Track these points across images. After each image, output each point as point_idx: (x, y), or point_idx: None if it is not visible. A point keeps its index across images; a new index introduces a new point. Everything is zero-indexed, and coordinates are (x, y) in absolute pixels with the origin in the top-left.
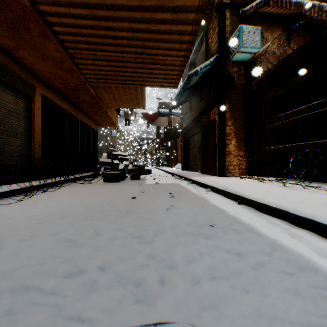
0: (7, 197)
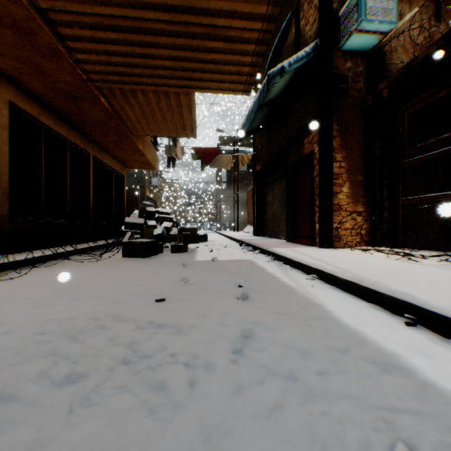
0: None
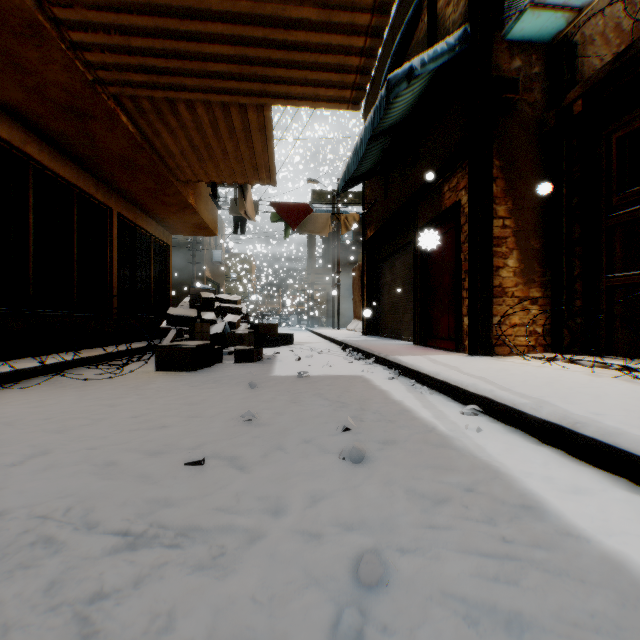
0: None
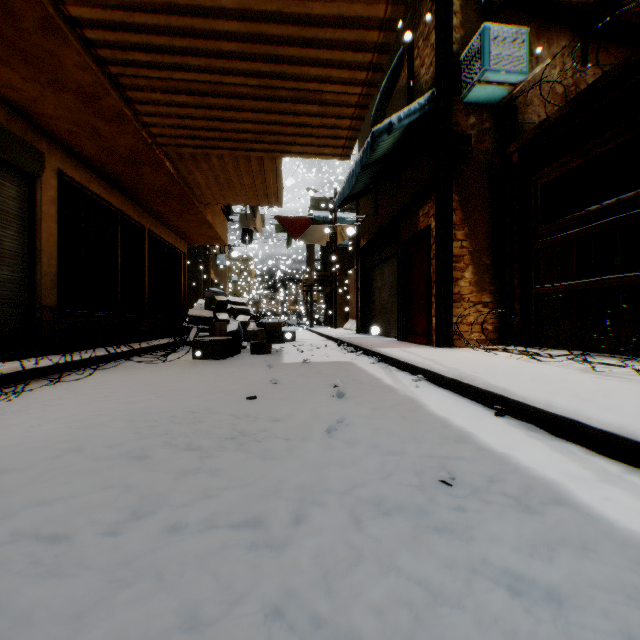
0: None
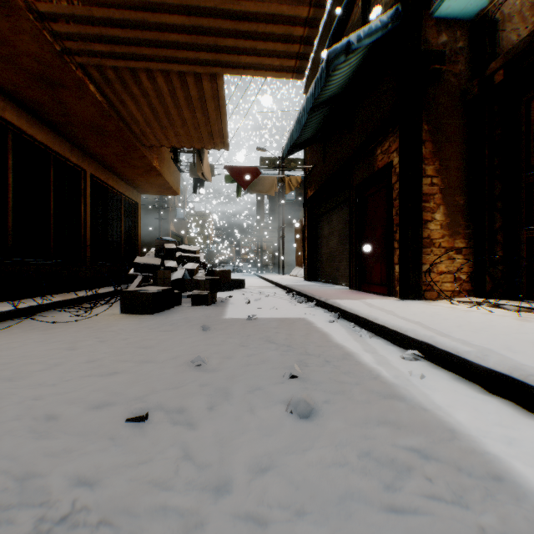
0: None
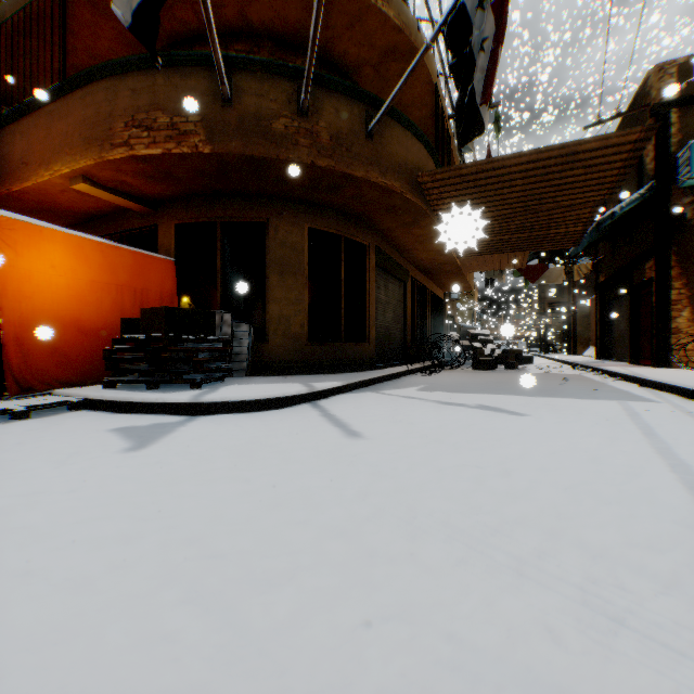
0: (412, 374)
